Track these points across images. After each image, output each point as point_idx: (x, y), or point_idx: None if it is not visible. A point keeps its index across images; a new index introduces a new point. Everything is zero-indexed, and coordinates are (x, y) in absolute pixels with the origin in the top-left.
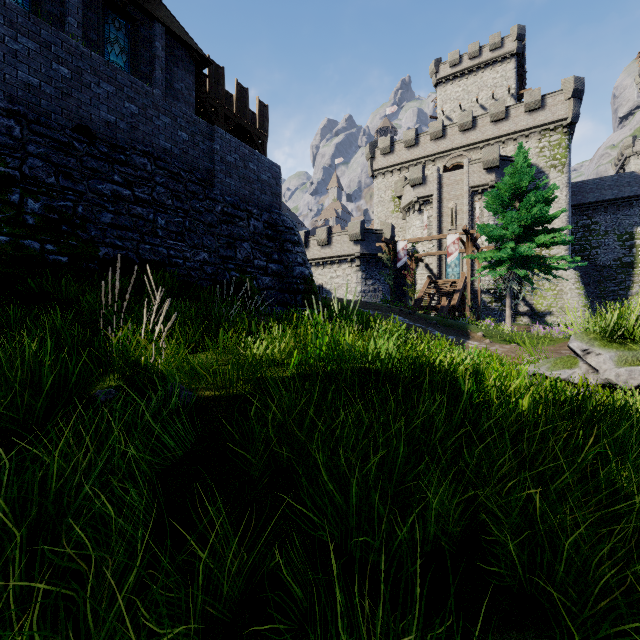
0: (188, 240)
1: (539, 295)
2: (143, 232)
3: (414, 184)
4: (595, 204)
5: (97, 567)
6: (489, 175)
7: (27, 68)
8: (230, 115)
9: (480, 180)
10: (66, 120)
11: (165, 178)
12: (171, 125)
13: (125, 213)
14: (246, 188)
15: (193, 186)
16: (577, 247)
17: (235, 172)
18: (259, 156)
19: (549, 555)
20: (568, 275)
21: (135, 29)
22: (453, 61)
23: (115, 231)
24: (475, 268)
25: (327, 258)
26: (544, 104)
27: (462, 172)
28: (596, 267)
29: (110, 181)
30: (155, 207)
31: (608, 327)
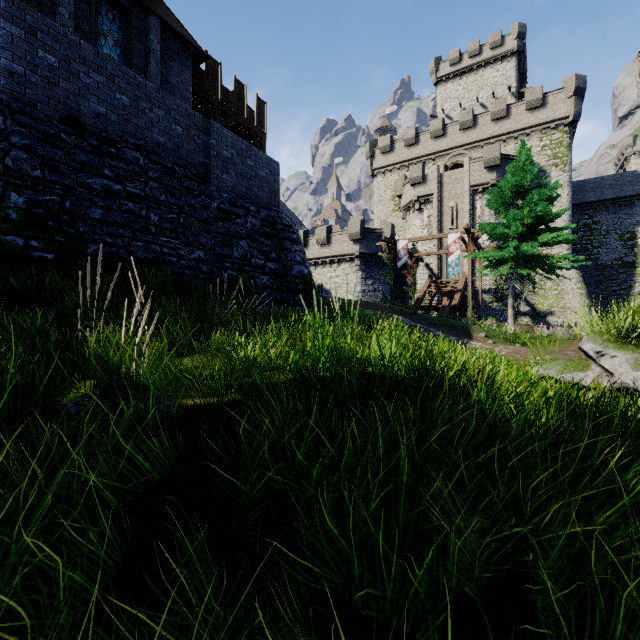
0: (182, 237)
1: (540, 295)
2: (135, 229)
3: (414, 183)
4: (596, 203)
5: (39, 632)
6: (490, 174)
7: (11, 55)
8: (228, 112)
9: (481, 179)
10: (53, 111)
11: (158, 173)
12: (165, 118)
13: (116, 209)
14: (243, 184)
15: (188, 182)
16: (578, 247)
17: (232, 168)
18: (257, 152)
19: (601, 611)
20: (570, 275)
21: (129, 21)
22: (453, 59)
23: (105, 227)
24: (476, 268)
25: (326, 257)
26: (545, 102)
27: (463, 171)
28: (597, 267)
29: (100, 175)
30: (148, 203)
31: (622, 328)
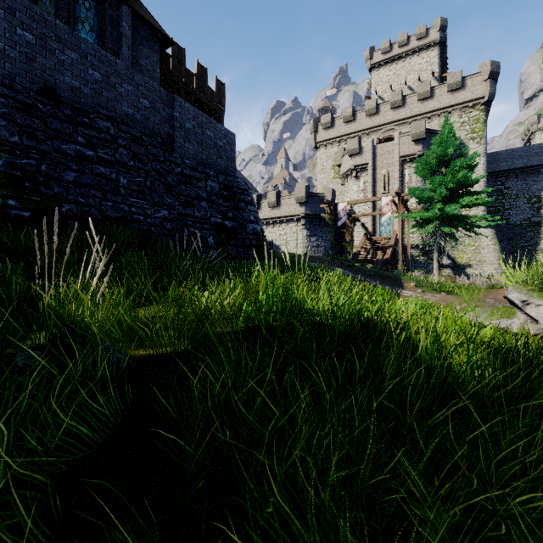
0: (149, 198)
1: (460, 250)
2: (106, 190)
3: (352, 154)
4: (508, 171)
5: None
6: (417, 146)
7: None
8: (191, 91)
9: (409, 150)
10: (30, 83)
11: (127, 141)
12: (133, 92)
13: (88, 172)
14: (203, 152)
15: (154, 149)
16: (492, 209)
17: (193, 138)
18: (215, 124)
19: None
20: (485, 233)
21: (104, 10)
22: (385, 49)
23: (78, 189)
24: (405, 227)
25: (276, 218)
26: (464, 85)
27: (393, 143)
28: (508, 226)
29: (74, 142)
30: (117, 167)
31: None
